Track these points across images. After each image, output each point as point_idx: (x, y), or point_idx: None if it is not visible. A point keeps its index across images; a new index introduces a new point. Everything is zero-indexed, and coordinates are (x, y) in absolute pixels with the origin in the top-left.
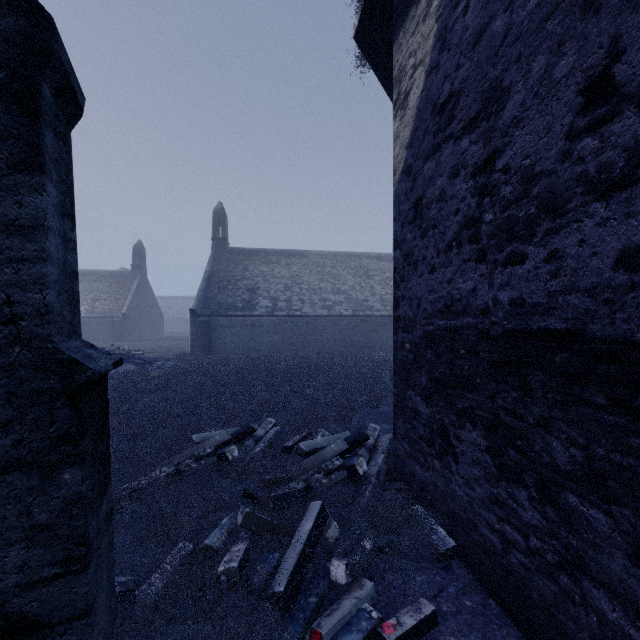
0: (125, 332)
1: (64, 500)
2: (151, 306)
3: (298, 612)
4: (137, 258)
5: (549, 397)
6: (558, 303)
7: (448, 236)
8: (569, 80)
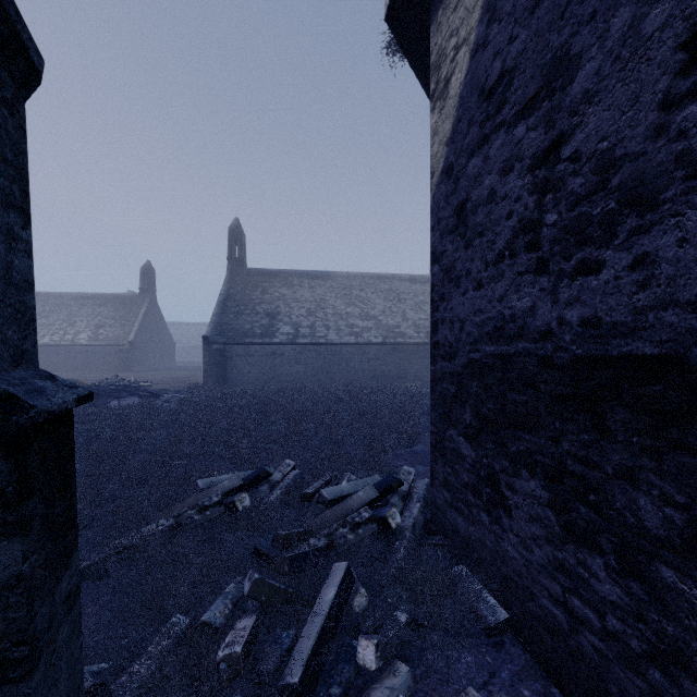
0: (132, 362)
1: None
2: (161, 333)
3: None
4: (146, 280)
5: (635, 441)
6: (648, 322)
7: (499, 245)
8: (665, 33)
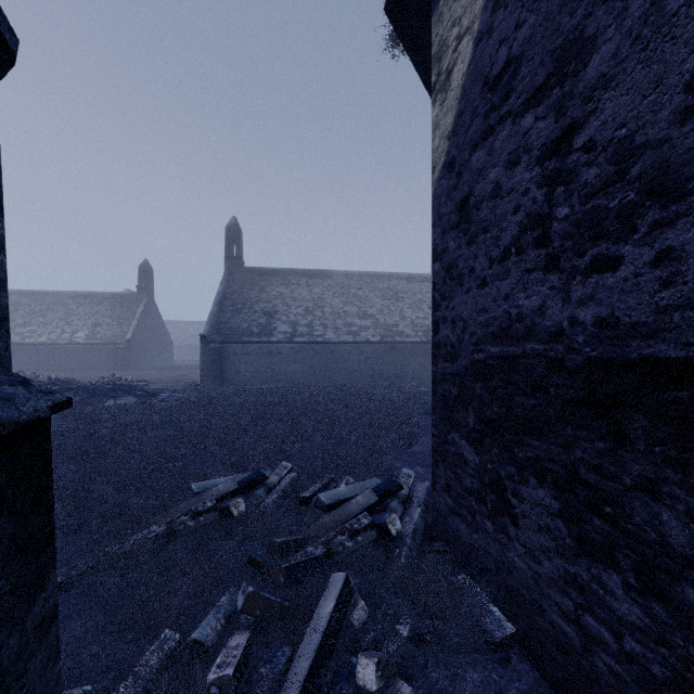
0: (129, 360)
1: None
2: (159, 332)
3: None
4: (143, 279)
5: (657, 451)
6: (673, 322)
7: (504, 241)
8: (693, 8)
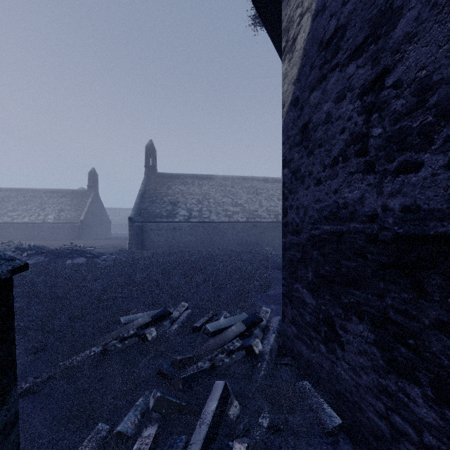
0: (82, 234)
1: None
2: (102, 215)
3: None
4: (91, 180)
5: (449, 302)
6: None
7: (334, 152)
8: None
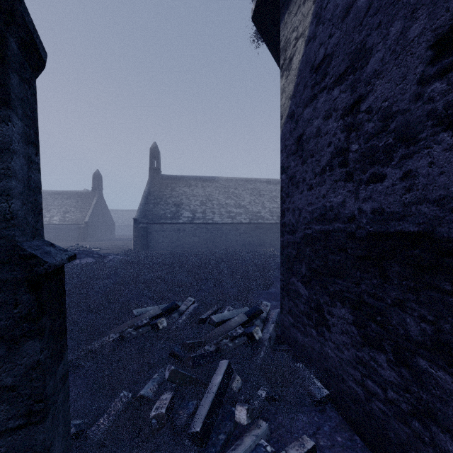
0: (87, 235)
1: (26, 366)
2: (106, 216)
3: (211, 447)
4: (96, 182)
5: (404, 284)
6: (411, 211)
7: (323, 162)
8: (421, 38)
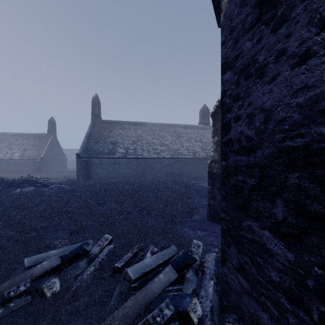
0: (42, 168)
1: None
2: (59, 153)
3: None
4: (51, 127)
5: None
6: None
7: None
8: None
